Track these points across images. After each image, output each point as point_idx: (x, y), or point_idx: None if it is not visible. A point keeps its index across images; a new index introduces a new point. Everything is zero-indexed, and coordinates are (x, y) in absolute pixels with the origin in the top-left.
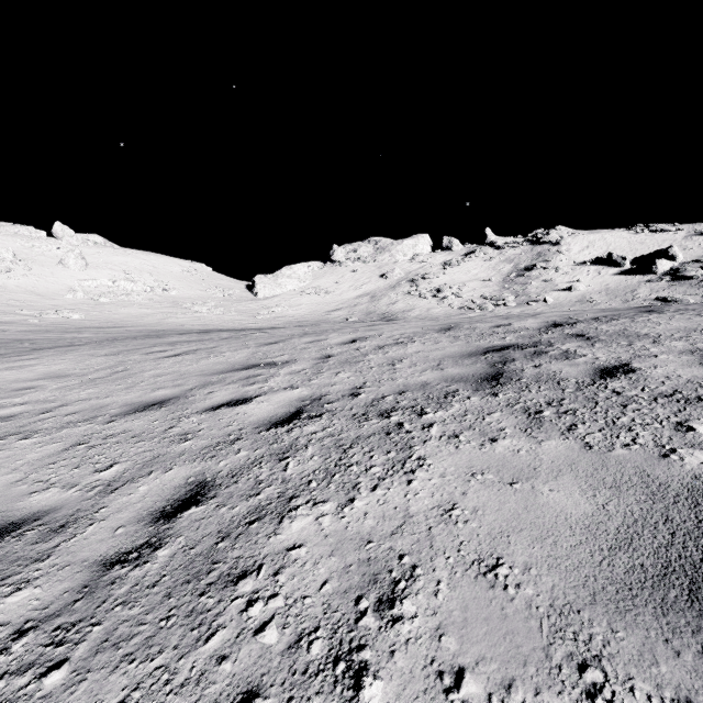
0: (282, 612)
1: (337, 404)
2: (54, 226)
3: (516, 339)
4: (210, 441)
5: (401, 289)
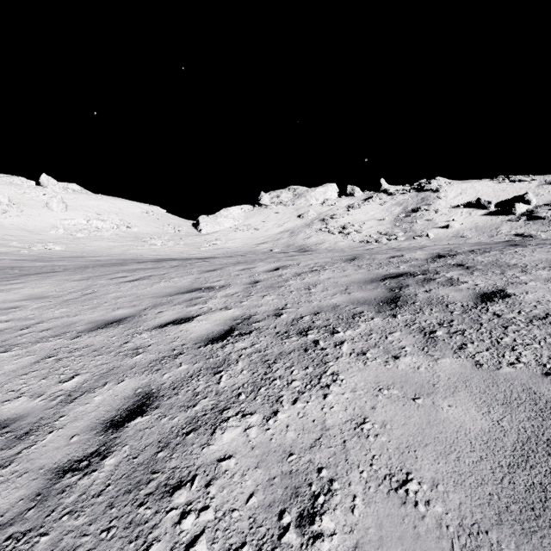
0: (212, 525)
1: (263, 323)
2: (41, 177)
3: (408, 268)
4: (157, 355)
5: (314, 226)
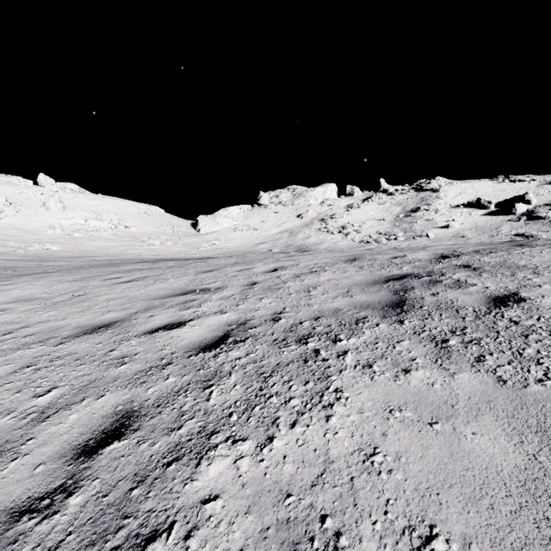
0: None
1: (260, 329)
2: (38, 177)
3: (412, 269)
4: (144, 365)
5: (313, 226)
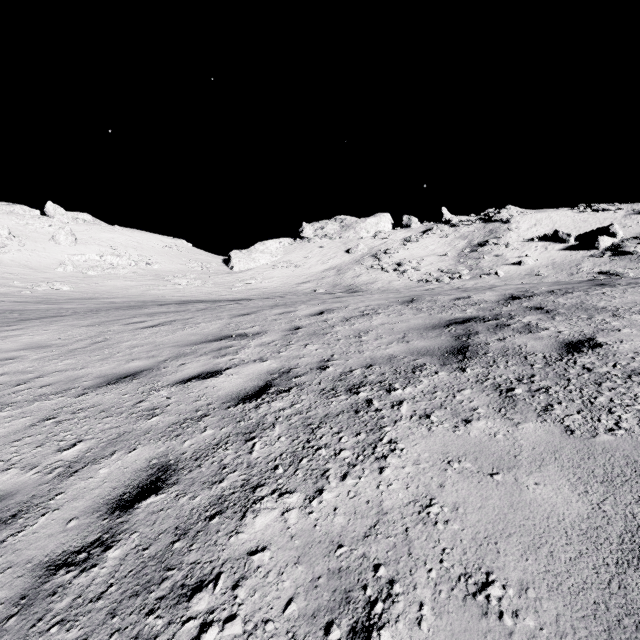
0: None
1: (305, 378)
2: (46, 205)
3: (477, 312)
4: (177, 417)
5: (365, 263)
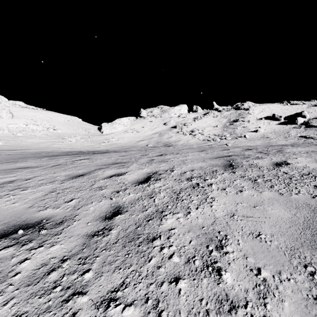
0: None
1: None
2: None
3: None
4: None
5: (174, 130)
